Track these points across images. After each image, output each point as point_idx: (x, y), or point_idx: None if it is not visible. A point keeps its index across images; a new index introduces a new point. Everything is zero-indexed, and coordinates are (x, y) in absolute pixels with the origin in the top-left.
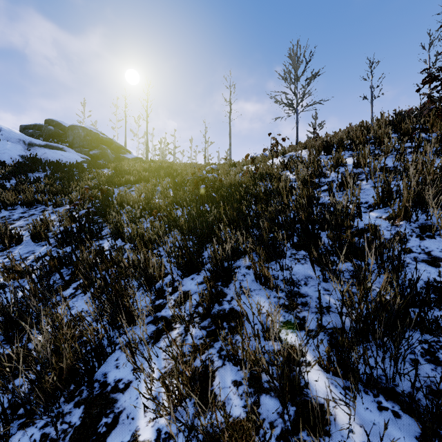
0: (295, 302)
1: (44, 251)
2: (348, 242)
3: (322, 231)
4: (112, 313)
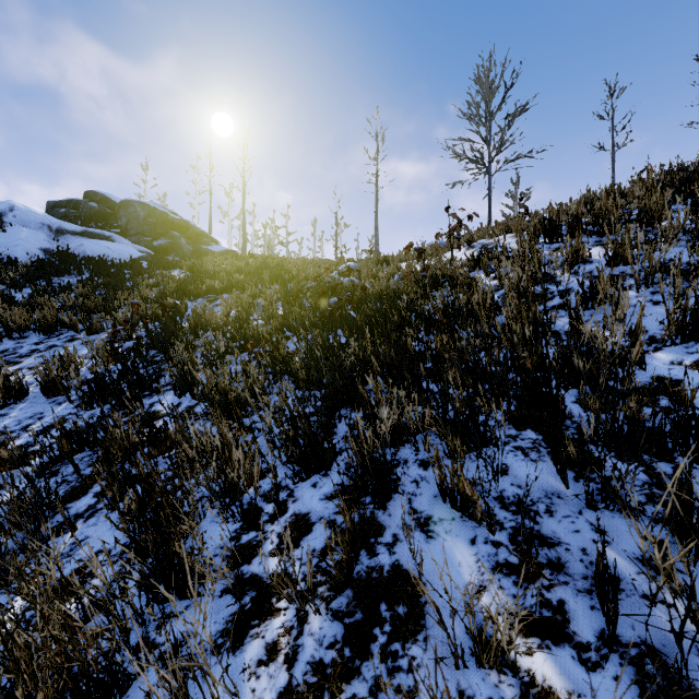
0: (535, 560)
1: (60, 413)
2: (630, 418)
3: (564, 388)
4: (144, 581)
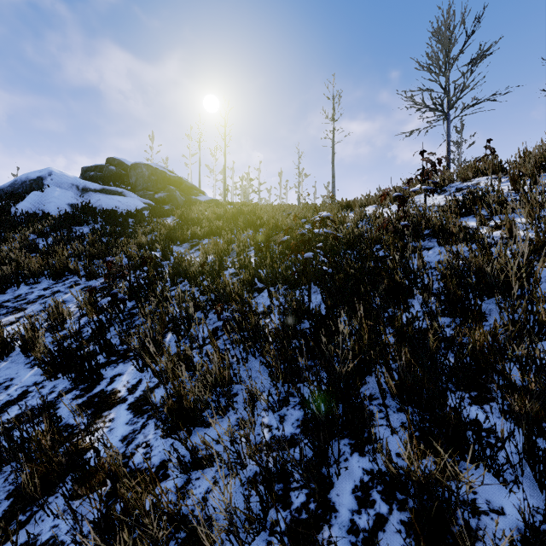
0: None
1: (26, 382)
2: None
3: None
4: None
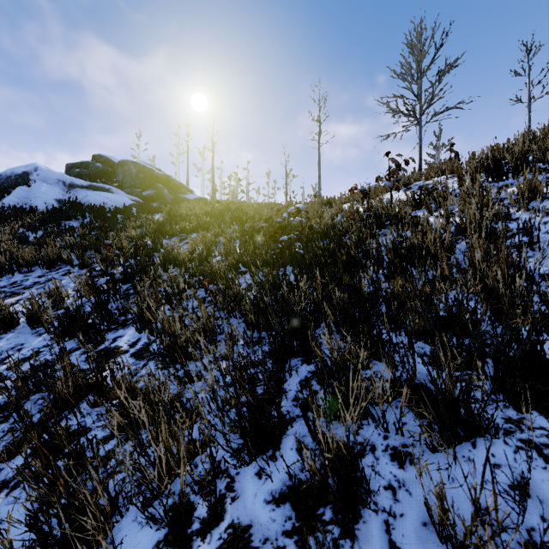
0: None
1: (36, 345)
2: None
3: None
4: None
